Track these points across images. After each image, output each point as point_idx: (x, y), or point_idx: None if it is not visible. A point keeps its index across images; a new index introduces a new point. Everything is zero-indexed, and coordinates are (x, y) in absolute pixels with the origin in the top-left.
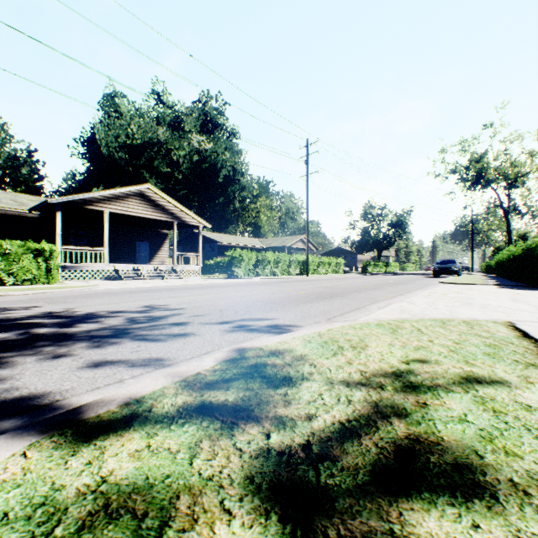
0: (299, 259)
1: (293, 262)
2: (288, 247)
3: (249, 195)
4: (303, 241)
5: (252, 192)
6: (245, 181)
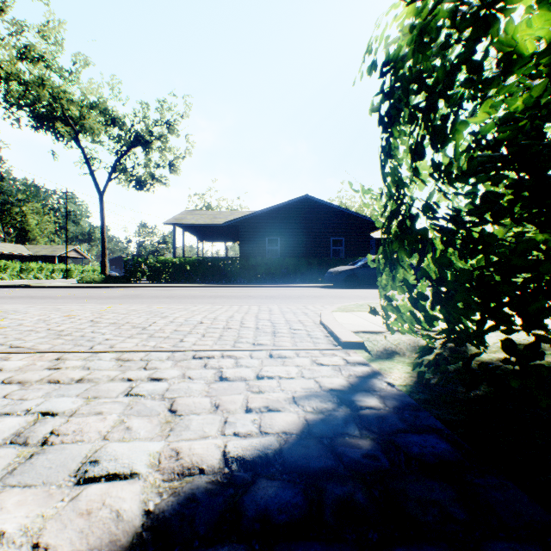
0: (64, 267)
1: (58, 270)
2: (61, 255)
3: (12, 199)
4: (77, 251)
5: (17, 197)
6: (7, 186)
